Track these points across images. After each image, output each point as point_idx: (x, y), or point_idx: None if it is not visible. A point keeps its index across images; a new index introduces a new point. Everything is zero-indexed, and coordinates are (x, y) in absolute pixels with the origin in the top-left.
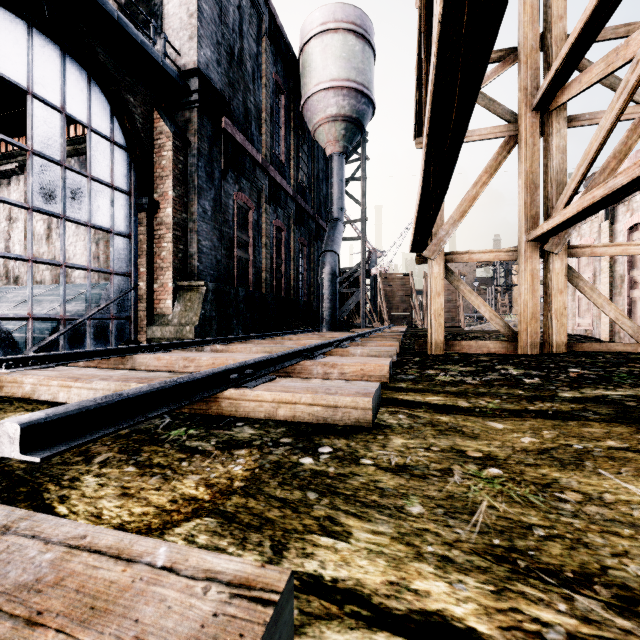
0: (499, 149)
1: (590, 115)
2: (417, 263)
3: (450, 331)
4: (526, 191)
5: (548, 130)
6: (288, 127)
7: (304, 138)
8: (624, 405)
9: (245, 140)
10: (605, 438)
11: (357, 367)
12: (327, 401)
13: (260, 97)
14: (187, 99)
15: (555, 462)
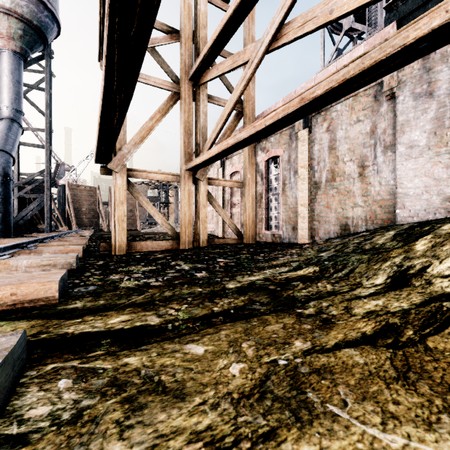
0: (168, 98)
1: (218, 99)
2: (102, 173)
3: (131, 233)
4: (185, 134)
5: (198, 97)
6: None
7: None
8: (270, 290)
9: None
10: (290, 338)
11: (4, 292)
12: None
13: None
14: None
15: (286, 411)
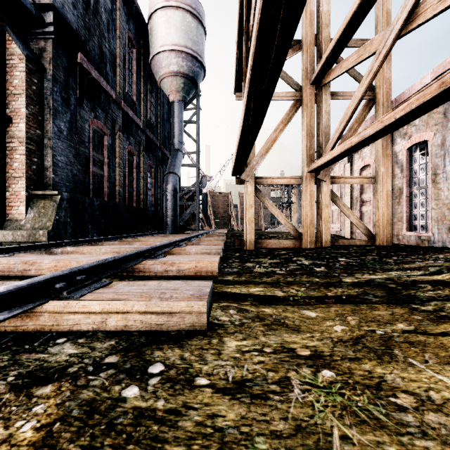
0: (290, 108)
1: (343, 93)
2: (236, 183)
3: (257, 232)
4: (307, 138)
5: (320, 99)
6: (139, 75)
7: (152, 86)
8: (388, 287)
9: (100, 77)
10: (394, 321)
11: (192, 264)
12: (161, 307)
13: (114, 45)
14: (42, 29)
15: (371, 353)
